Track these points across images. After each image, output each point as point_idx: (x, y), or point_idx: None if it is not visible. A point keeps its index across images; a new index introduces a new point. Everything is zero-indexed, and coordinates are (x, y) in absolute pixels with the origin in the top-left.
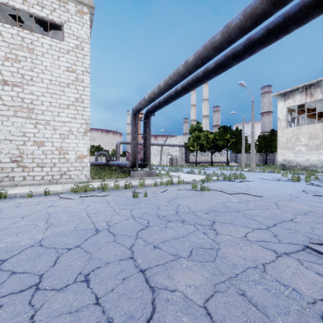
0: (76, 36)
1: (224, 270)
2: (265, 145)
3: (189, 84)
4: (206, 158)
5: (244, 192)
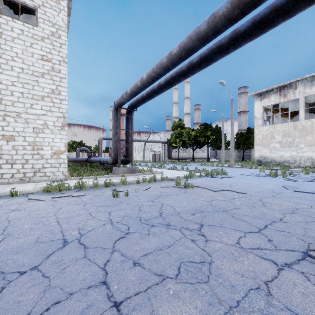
0: (52, 22)
1: (221, 296)
2: (242, 142)
3: (173, 78)
4: (188, 154)
5: (227, 188)
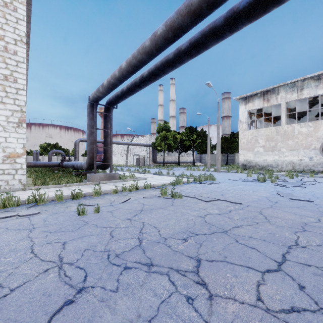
0: None
1: None
2: (226, 146)
3: (157, 68)
4: (173, 158)
5: (220, 197)
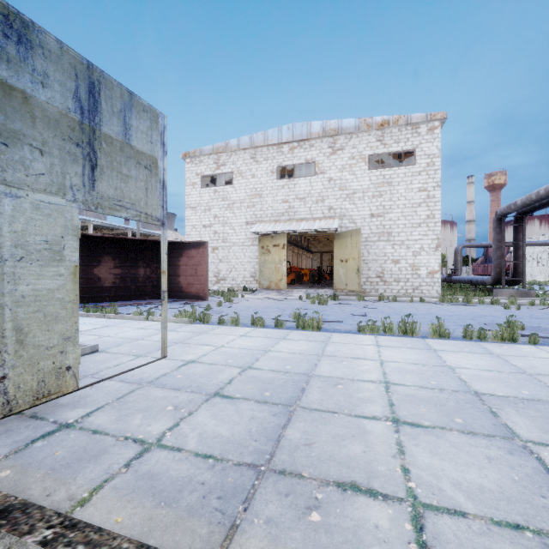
0: (427, 154)
1: None
2: None
3: None
4: None
5: None
